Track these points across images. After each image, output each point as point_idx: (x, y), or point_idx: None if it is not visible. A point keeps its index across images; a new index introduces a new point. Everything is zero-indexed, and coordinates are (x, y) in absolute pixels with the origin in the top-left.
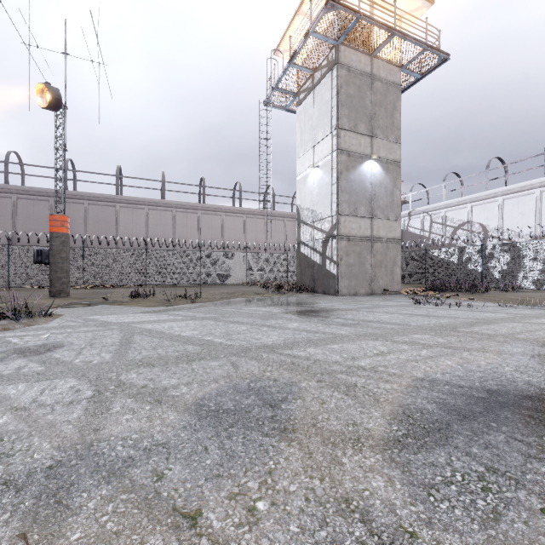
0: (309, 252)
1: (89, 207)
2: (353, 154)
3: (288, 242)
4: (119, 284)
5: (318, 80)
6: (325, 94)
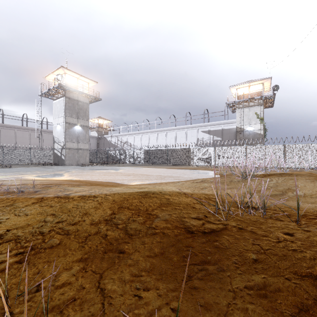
0: (57, 152)
1: None
2: (71, 124)
3: None
4: None
5: (60, 97)
6: (62, 103)
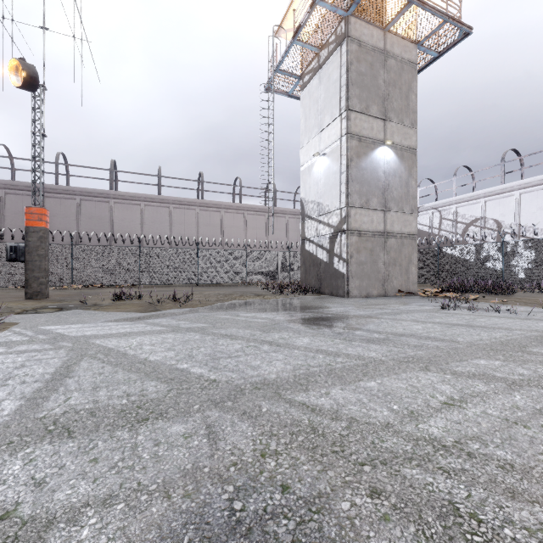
0: (314, 249)
1: (82, 203)
2: (365, 139)
3: (290, 240)
4: (111, 284)
5: (325, 58)
6: (333, 73)
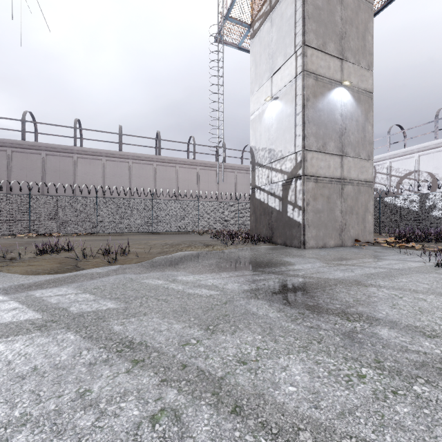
0: (266, 197)
1: (47, 157)
2: (322, 78)
3: (238, 192)
4: (68, 233)
5: None
6: (287, 11)
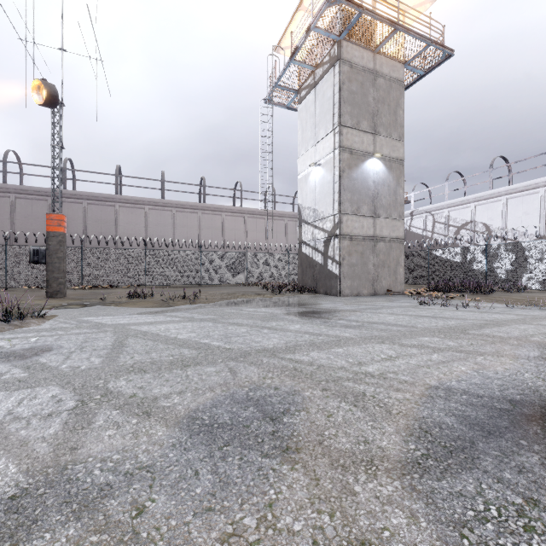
0: (311, 252)
1: (88, 207)
2: (356, 152)
3: (289, 242)
4: (118, 285)
5: (320, 77)
6: (327, 91)
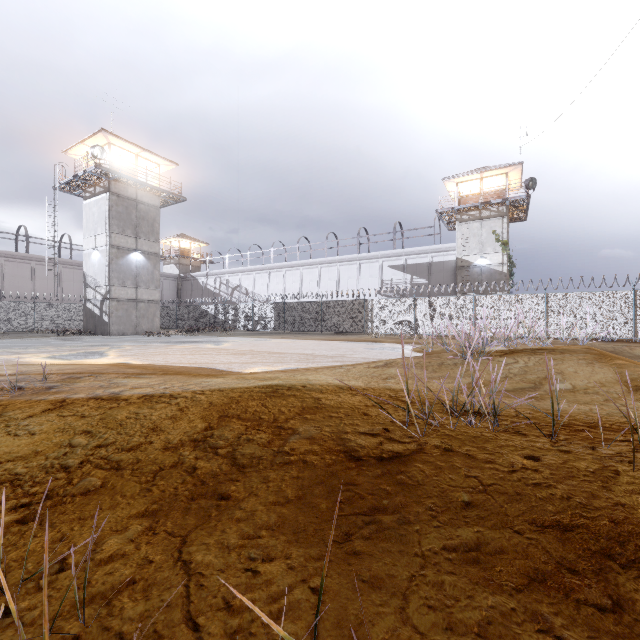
0: (93, 307)
1: None
2: (122, 248)
3: None
4: None
5: (99, 193)
6: (103, 206)
